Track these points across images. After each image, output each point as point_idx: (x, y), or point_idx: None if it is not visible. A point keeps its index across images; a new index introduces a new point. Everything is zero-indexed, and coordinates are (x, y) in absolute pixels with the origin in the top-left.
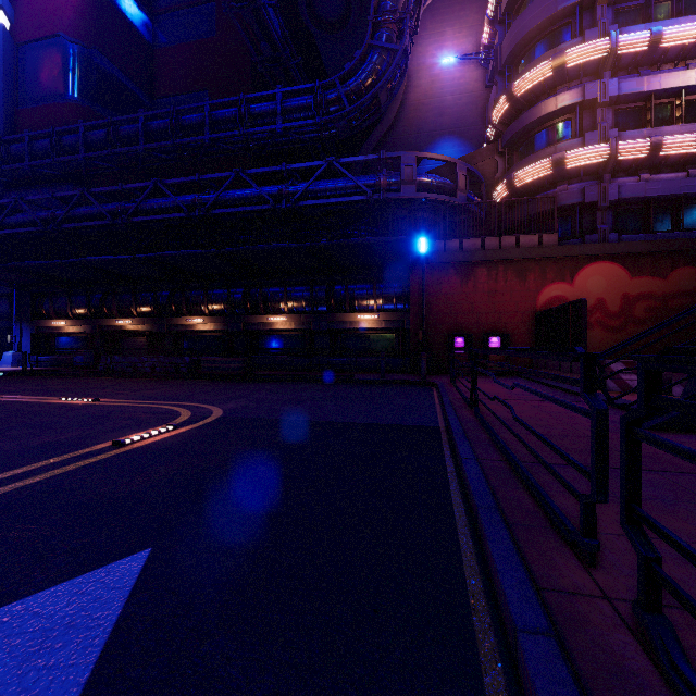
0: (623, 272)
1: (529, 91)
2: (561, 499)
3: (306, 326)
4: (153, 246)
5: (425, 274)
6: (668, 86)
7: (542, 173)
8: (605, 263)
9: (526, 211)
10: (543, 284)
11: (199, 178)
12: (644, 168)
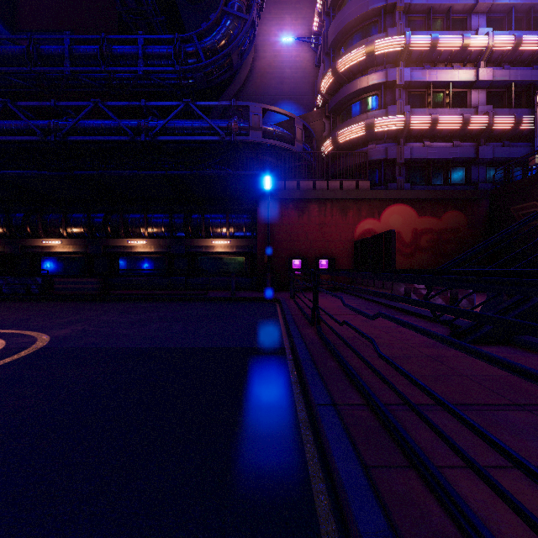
0: (413, 212)
1: (348, 69)
2: (467, 489)
3: (165, 250)
4: (5, 167)
5: (270, 207)
6: (441, 79)
7: (358, 133)
8: (401, 205)
9: (346, 162)
10: (359, 219)
11: (55, 104)
12: (426, 137)
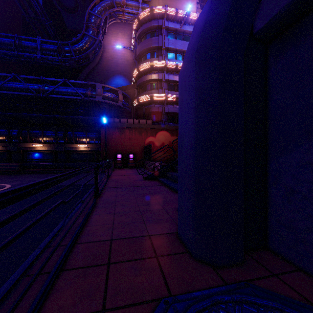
0: (169, 134)
1: (143, 70)
2: (105, 192)
3: (53, 149)
4: None
5: (107, 130)
6: None
7: (147, 99)
8: (164, 131)
9: (143, 111)
10: (147, 137)
11: None
12: (175, 103)
